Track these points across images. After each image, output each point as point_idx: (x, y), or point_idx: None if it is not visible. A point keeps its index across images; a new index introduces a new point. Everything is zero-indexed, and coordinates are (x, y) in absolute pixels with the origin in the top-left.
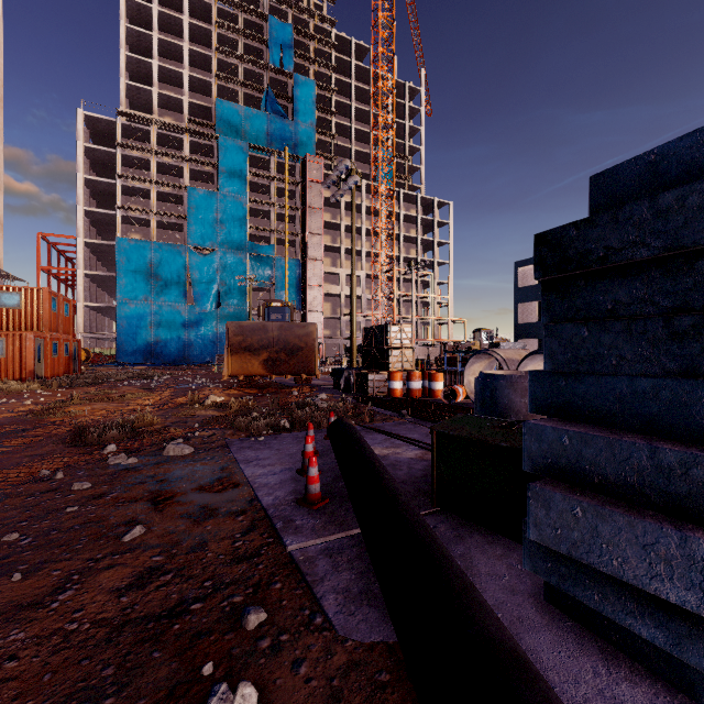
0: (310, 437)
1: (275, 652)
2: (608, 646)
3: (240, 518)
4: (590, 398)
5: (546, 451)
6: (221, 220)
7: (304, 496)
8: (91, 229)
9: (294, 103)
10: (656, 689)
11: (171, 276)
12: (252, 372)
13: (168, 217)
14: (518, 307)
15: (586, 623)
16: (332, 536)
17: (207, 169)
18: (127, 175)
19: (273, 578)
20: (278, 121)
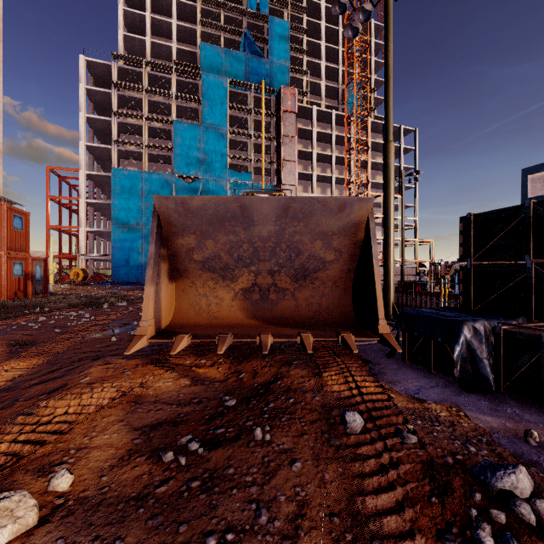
0: None
1: None
2: None
3: None
4: None
5: None
6: (204, 150)
7: None
8: (97, 165)
9: (269, 43)
10: None
11: None
12: (217, 316)
13: (159, 151)
14: None
15: None
16: None
17: (191, 105)
18: (121, 111)
19: None
20: (255, 60)
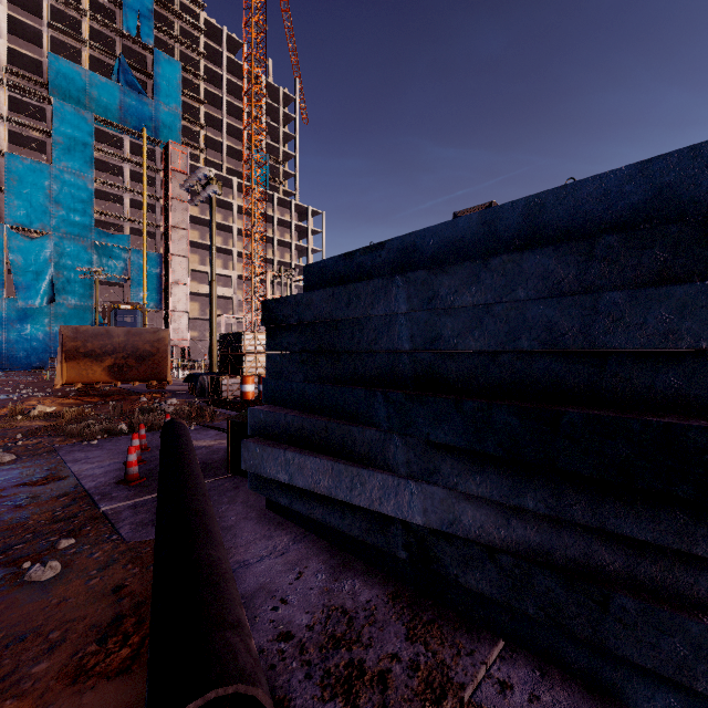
0: (137, 434)
1: (78, 553)
2: (284, 520)
3: (62, 499)
4: (281, 393)
5: (256, 422)
6: (56, 199)
7: (124, 478)
8: None
9: (154, 81)
10: (293, 530)
11: None
12: (93, 379)
13: None
14: None
15: (279, 512)
16: (141, 498)
17: (35, 135)
18: None
19: (85, 525)
20: (135, 97)
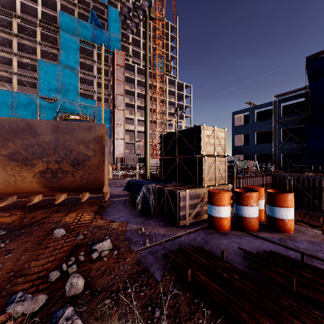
0: None
1: None
2: None
3: None
4: None
5: None
6: (61, 82)
7: None
8: None
9: (108, 22)
10: None
11: (26, 114)
12: (20, 188)
13: (27, 79)
14: (235, 137)
15: None
16: None
17: (52, 51)
18: None
19: None
20: (99, 30)
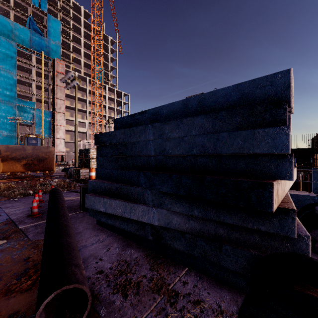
0: (37, 194)
1: (8, 246)
2: (104, 228)
3: None
4: (103, 174)
5: (91, 187)
6: None
7: (30, 214)
8: None
9: (47, 29)
10: (107, 232)
11: None
12: (16, 170)
13: None
14: None
15: (102, 225)
16: (38, 222)
17: None
18: None
19: (11, 234)
20: (38, 36)
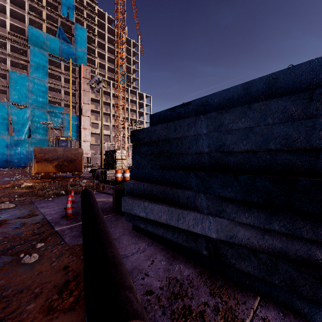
0: (70, 195)
1: (46, 250)
2: (142, 235)
3: (37, 224)
4: (140, 175)
5: (128, 188)
6: (31, 91)
7: (65, 215)
8: None
9: (75, 37)
10: (146, 240)
11: None
12: (48, 171)
13: None
14: None
15: (139, 231)
16: (73, 224)
17: (22, 62)
18: None
19: (48, 237)
20: (66, 44)
